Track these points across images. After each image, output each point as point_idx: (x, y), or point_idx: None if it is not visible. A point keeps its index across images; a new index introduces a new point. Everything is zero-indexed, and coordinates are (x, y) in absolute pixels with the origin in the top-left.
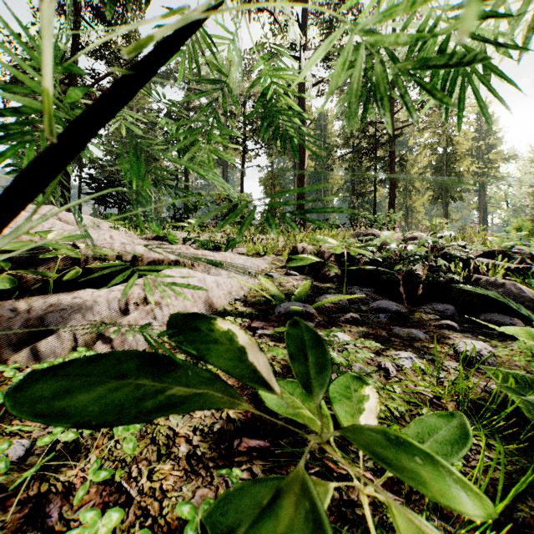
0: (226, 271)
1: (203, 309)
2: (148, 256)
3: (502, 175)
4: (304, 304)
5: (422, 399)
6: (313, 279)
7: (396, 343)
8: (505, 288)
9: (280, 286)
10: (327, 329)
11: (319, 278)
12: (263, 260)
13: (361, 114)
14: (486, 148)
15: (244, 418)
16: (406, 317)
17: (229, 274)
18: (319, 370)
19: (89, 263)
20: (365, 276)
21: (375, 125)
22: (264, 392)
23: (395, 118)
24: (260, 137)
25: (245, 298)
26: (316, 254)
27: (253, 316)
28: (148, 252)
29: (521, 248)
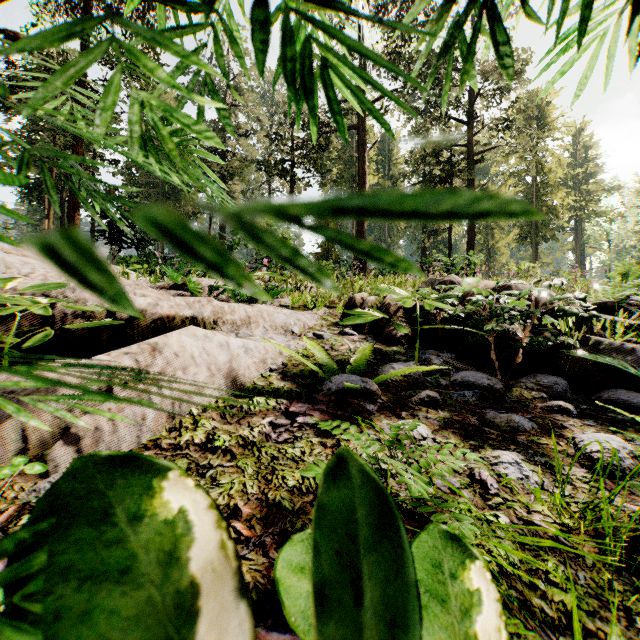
0: (261, 330)
1: (223, 387)
2: (153, 312)
3: (603, 210)
4: (362, 379)
5: (542, 536)
6: (375, 339)
7: (493, 436)
8: (635, 355)
9: (332, 350)
10: (395, 414)
11: (384, 338)
12: (311, 315)
13: (462, 71)
14: (584, 176)
15: (263, 581)
16: (502, 395)
17: (264, 334)
18: (391, 636)
19: (68, 322)
20: (442, 337)
21: (450, 149)
22: (285, 574)
23: (474, 140)
24: (311, 163)
25: (285, 367)
26: (379, 308)
27: (292, 395)
28: (153, 306)
29: (636, 298)
